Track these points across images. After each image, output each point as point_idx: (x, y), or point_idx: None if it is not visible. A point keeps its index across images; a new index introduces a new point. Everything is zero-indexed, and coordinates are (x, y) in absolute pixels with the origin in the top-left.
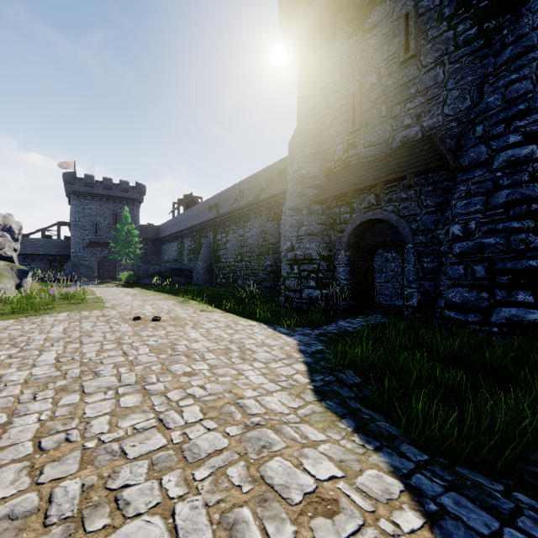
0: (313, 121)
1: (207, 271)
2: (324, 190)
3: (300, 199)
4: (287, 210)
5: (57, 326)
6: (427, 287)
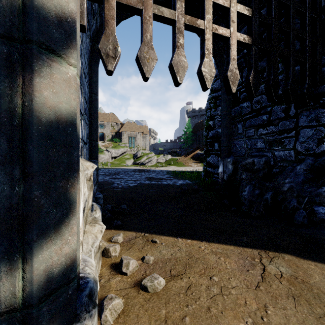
0: None
1: None
2: None
3: None
4: None
5: None
6: None
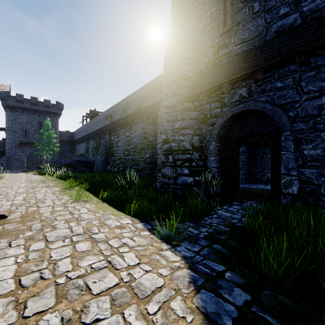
0: (186, 32)
1: (104, 162)
2: (197, 87)
3: (174, 98)
4: (163, 108)
5: None
6: (308, 174)
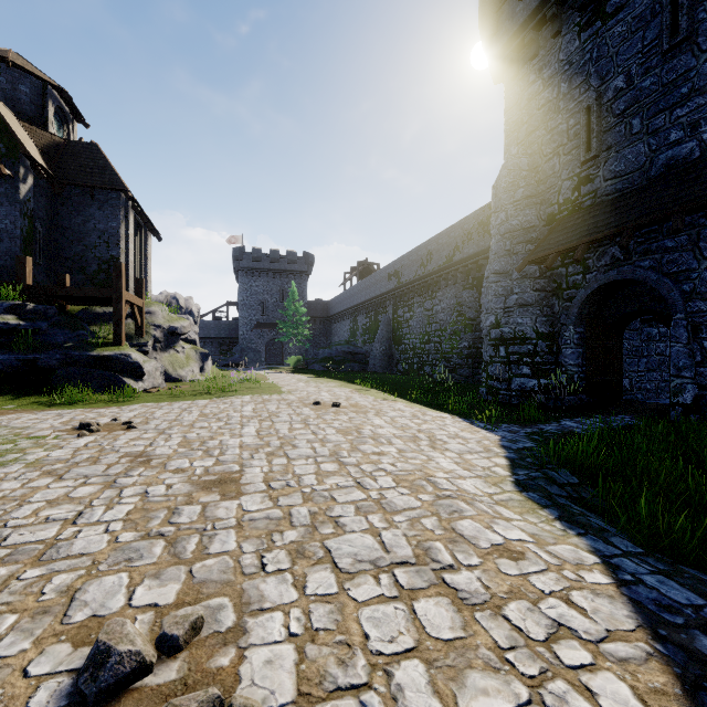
0: (528, 153)
1: (385, 355)
2: (542, 245)
3: (508, 259)
4: (491, 275)
5: (246, 407)
6: None
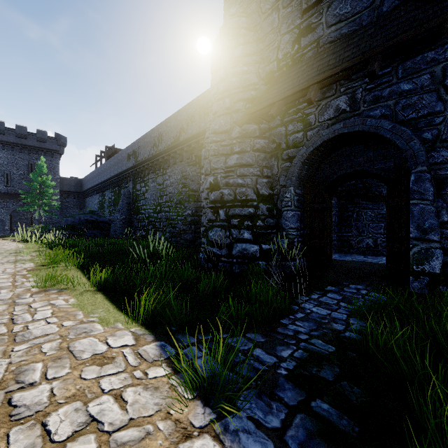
0: (247, 13)
1: (125, 223)
2: (264, 97)
3: (228, 118)
4: (211, 135)
5: None
6: None
